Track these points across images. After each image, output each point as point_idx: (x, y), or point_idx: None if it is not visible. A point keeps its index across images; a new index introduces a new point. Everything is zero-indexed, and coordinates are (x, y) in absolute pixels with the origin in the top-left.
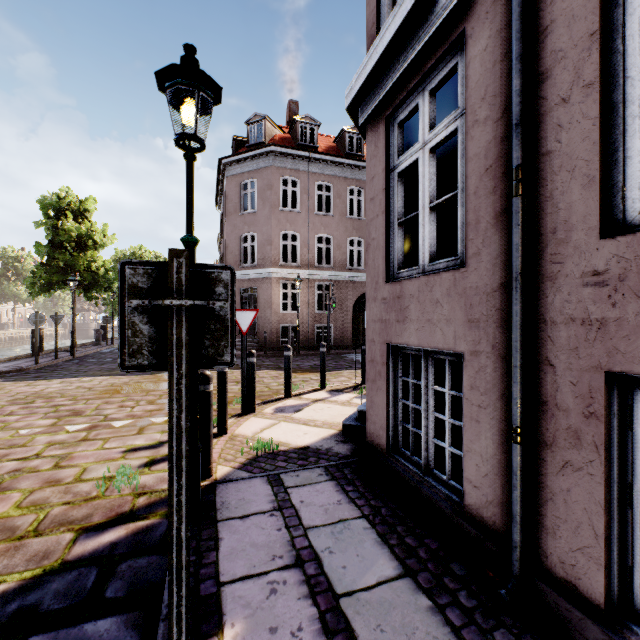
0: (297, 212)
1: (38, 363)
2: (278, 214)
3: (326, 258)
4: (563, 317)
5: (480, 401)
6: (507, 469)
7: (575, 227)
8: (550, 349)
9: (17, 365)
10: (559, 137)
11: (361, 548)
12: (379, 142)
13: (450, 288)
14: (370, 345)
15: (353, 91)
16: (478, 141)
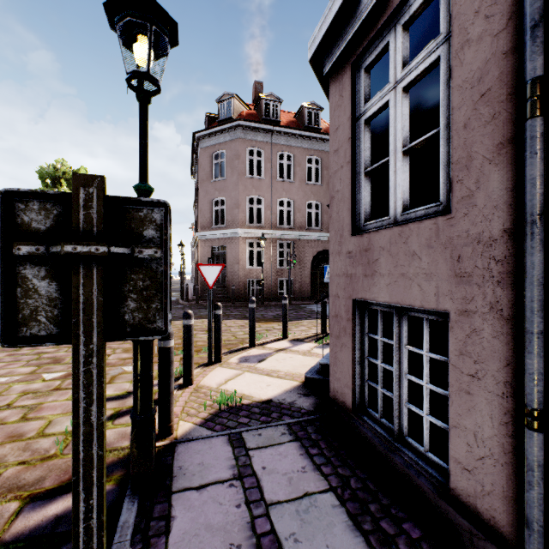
0: (262, 179)
1: None
2: (245, 181)
3: (287, 220)
4: None
5: (473, 370)
6: (514, 457)
7: None
8: None
9: None
10: None
11: (331, 535)
12: (344, 91)
13: (431, 238)
14: (334, 300)
15: (317, 40)
16: (470, 64)
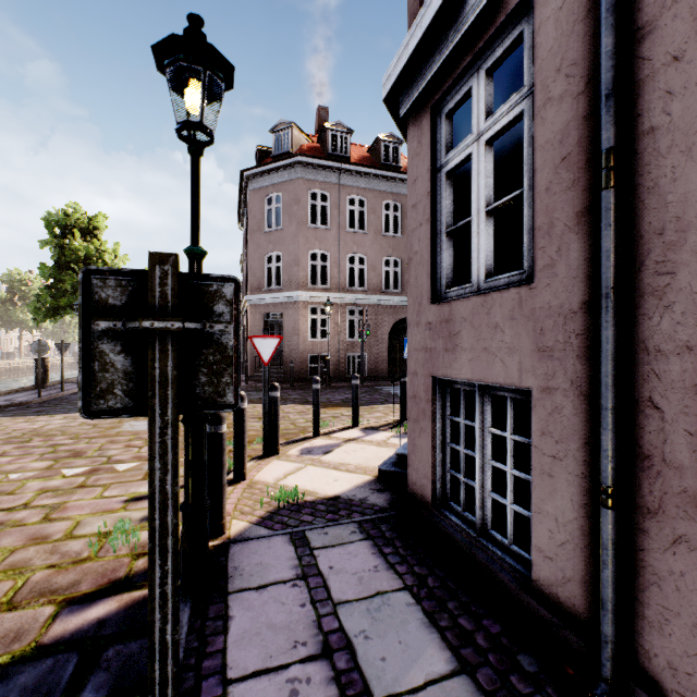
0: (327, 229)
1: (41, 396)
2: (306, 231)
3: (359, 280)
4: (674, 345)
5: (554, 450)
6: (592, 539)
7: (693, 225)
8: (655, 387)
9: (18, 398)
10: (668, 107)
11: (404, 632)
12: (423, 137)
13: (514, 309)
14: (412, 378)
15: (392, 77)
16: (551, 124)
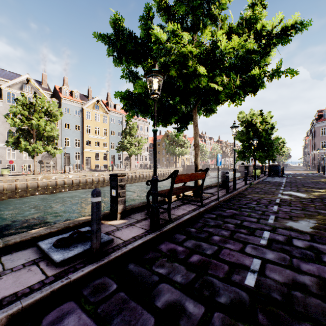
0: None
1: None
2: None
3: None
4: None
5: None
6: None
7: None
8: None
9: None
10: None
11: None
12: None
13: None
14: None
15: None
16: None
